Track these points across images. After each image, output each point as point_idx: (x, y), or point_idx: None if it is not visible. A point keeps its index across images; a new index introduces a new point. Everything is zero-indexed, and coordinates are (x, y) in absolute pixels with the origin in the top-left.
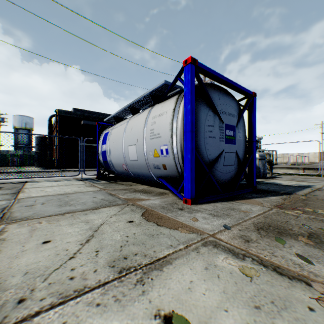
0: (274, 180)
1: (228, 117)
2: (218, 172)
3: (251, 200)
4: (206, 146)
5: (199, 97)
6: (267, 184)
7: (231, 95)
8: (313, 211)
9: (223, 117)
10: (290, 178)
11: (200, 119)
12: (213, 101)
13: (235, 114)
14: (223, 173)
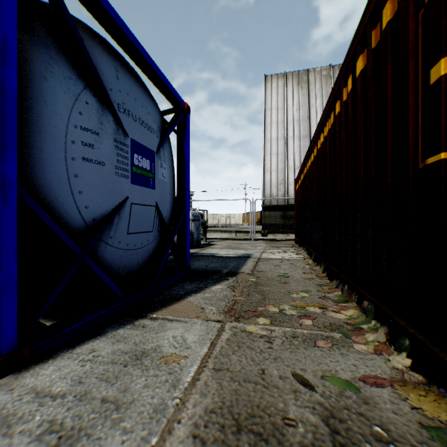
0: (211, 250)
1: (138, 126)
2: (116, 250)
3: (184, 304)
4: (74, 181)
5: (51, 38)
6: (203, 257)
7: (147, 89)
8: (282, 313)
9: (127, 123)
10: (227, 245)
11: (53, 101)
12: (99, 73)
13: (154, 128)
14: (127, 251)
